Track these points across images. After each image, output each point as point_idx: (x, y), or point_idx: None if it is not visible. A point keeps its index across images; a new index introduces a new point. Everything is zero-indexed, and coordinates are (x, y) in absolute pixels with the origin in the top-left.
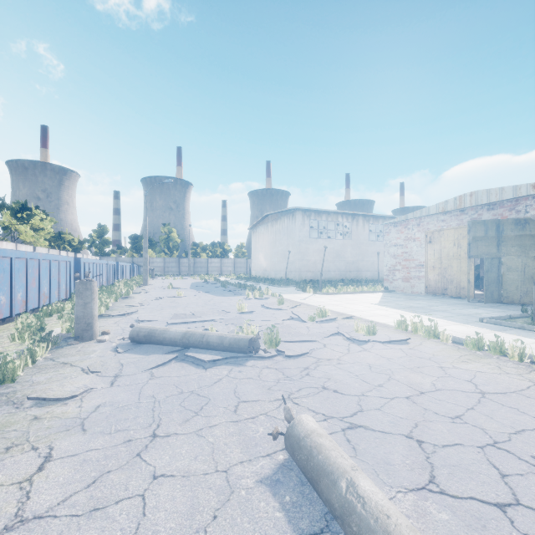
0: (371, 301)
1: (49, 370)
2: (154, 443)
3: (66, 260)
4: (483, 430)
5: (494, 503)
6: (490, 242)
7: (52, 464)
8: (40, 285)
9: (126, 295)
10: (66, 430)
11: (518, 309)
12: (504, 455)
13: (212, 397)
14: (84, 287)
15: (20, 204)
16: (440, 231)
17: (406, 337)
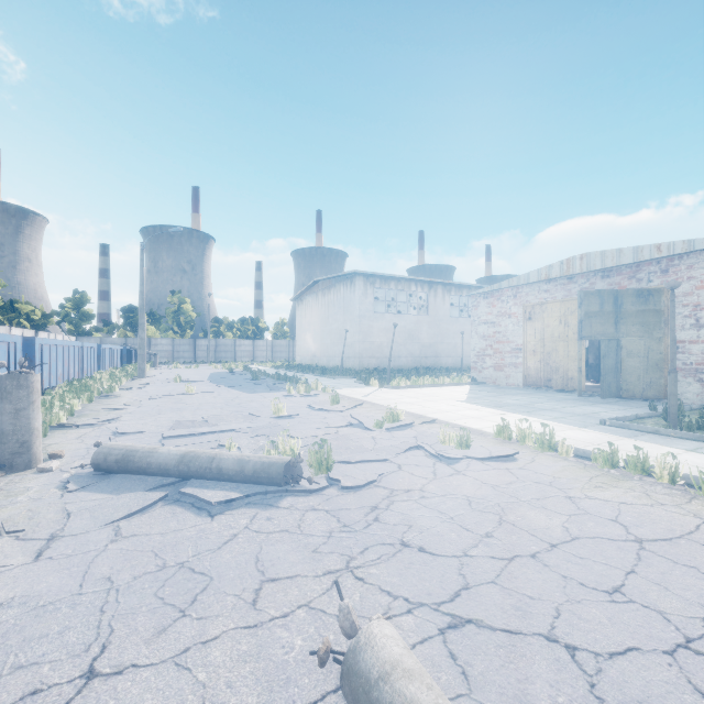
0: (457, 397)
1: None
2: (84, 695)
3: (8, 340)
4: (662, 614)
5: None
6: (606, 318)
7: None
8: None
9: (108, 392)
10: None
11: (642, 406)
12: None
13: (217, 574)
14: (14, 384)
15: None
16: (542, 304)
17: (513, 450)
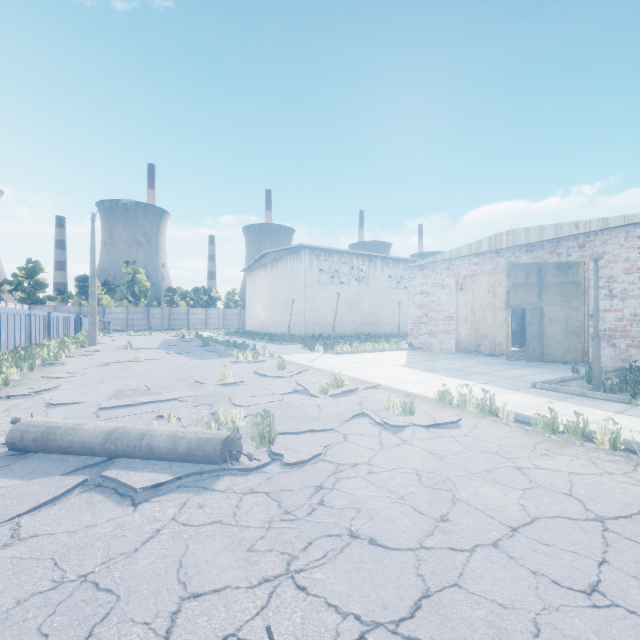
0: (396, 362)
1: None
2: None
3: None
4: None
5: None
6: (531, 289)
7: None
8: None
9: (53, 360)
10: None
11: (563, 369)
12: None
13: (126, 590)
14: None
15: None
16: (472, 276)
17: (456, 417)
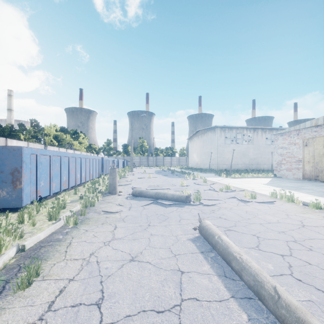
0: (262, 182)
1: (104, 204)
2: (149, 227)
3: (98, 158)
4: (292, 236)
5: (280, 254)
6: None
7: (118, 228)
8: (90, 170)
9: (124, 176)
10: (118, 221)
11: None
12: (296, 244)
13: (170, 216)
14: (112, 171)
15: (73, 131)
16: (313, 138)
17: (273, 200)
